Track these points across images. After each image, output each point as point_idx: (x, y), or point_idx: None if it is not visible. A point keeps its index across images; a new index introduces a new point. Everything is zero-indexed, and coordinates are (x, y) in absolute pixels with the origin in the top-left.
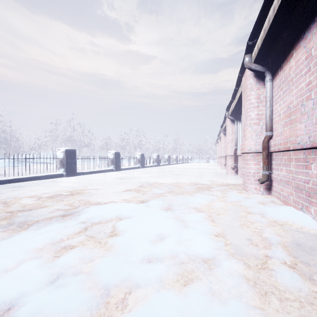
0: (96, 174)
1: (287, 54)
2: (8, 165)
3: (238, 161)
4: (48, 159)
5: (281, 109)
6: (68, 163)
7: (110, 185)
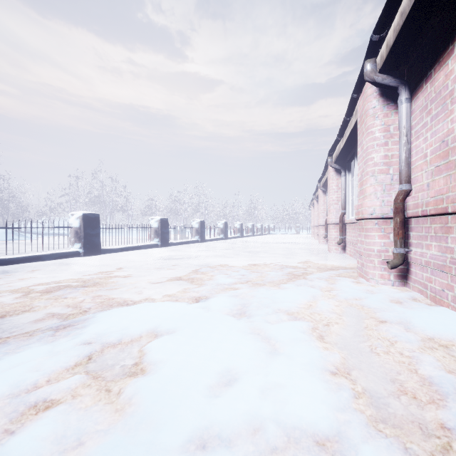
0: (131, 251)
1: (441, 53)
2: (2, 237)
3: (346, 232)
4: (65, 229)
5: (428, 145)
6: (86, 235)
7: (150, 270)
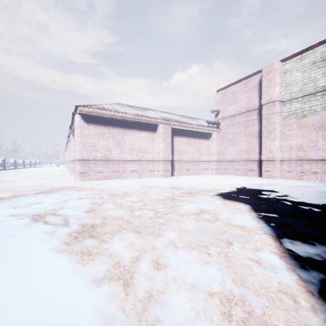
0: None
1: None
2: None
3: None
4: None
5: None
6: None
7: None
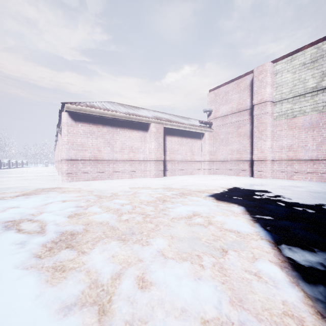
0: None
1: None
2: None
3: None
4: None
5: None
6: None
7: None
